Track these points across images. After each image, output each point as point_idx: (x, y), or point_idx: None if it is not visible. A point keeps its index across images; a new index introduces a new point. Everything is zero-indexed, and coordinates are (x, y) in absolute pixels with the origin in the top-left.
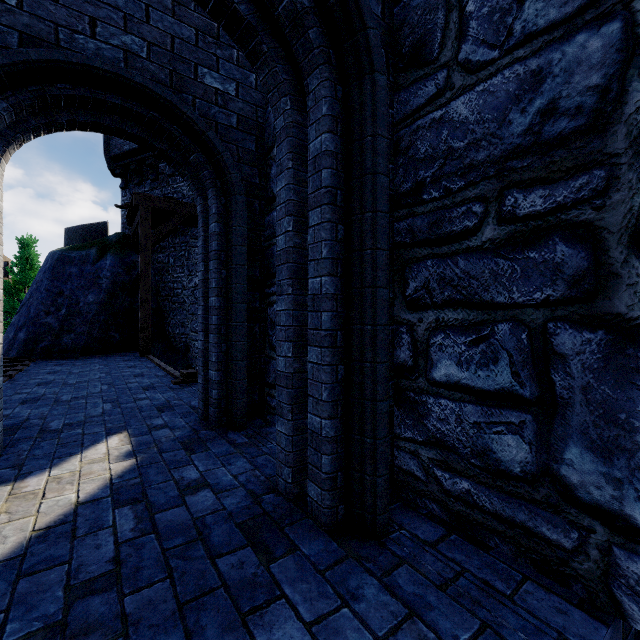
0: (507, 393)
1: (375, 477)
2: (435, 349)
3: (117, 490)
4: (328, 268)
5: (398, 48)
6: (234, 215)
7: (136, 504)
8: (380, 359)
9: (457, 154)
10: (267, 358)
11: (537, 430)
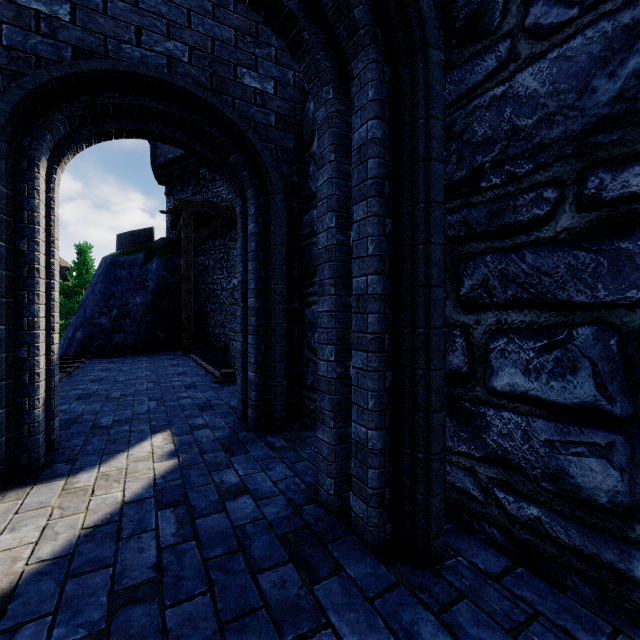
0: (589, 409)
1: (428, 497)
2: (496, 355)
3: (160, 491)
4: (375, 266)
5: (451, 23)
6: (272, 215)
7: (178, 507)
8: (434, 366)
9: (523, 133)
10: (305, 360)
11: (631, 455)
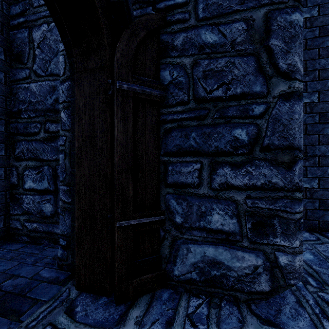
0: (47, 189)
1: None
2: (25, 176)
3: None
4: None
5: (12, 49)
6: None
7: None
8: None
9: (33, 104)
10: None
11: (54, 200)
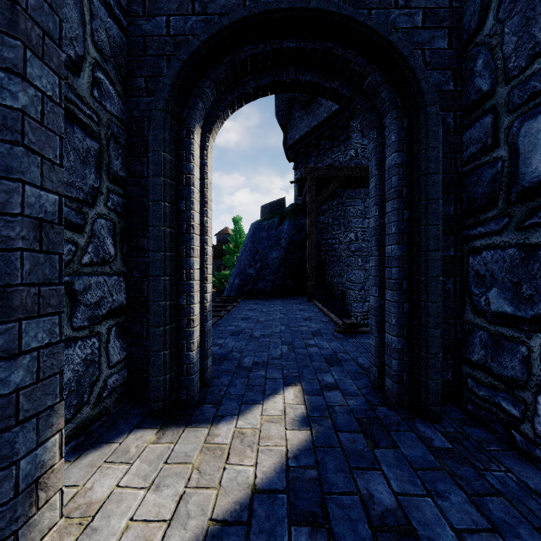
0: None
1: None
2: None
3: (293, 483)
4: None
5: None
6: (423, 134)
7: (315, 528)
8: None
9: None
10: (467, 325)
11: None
